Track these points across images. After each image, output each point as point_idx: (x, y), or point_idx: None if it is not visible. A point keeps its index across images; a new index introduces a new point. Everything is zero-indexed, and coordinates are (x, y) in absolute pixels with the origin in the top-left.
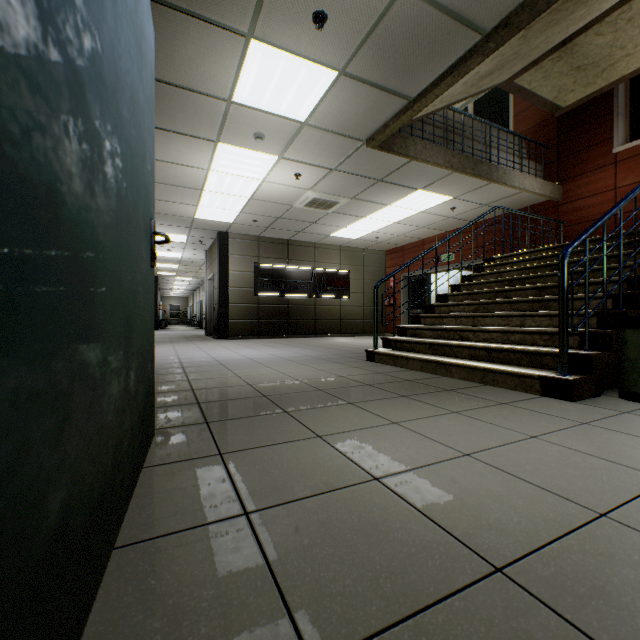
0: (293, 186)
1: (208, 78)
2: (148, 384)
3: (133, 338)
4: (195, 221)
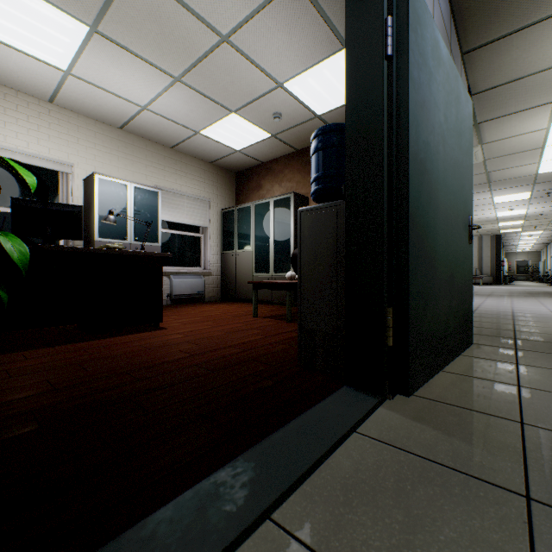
0: None
1: (535, 61)
2: (466, 311)
3: (454, 283)
4: (537, 177)
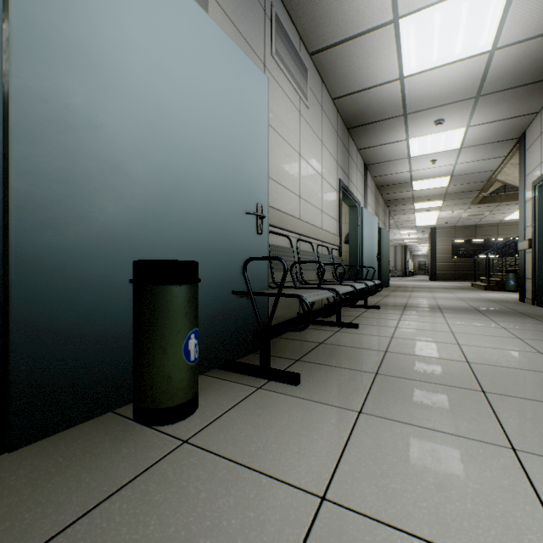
0: (454, 213)
1: (406, 208)
2: (388, 279)
3: (386, 273)
4: (416, 226)
